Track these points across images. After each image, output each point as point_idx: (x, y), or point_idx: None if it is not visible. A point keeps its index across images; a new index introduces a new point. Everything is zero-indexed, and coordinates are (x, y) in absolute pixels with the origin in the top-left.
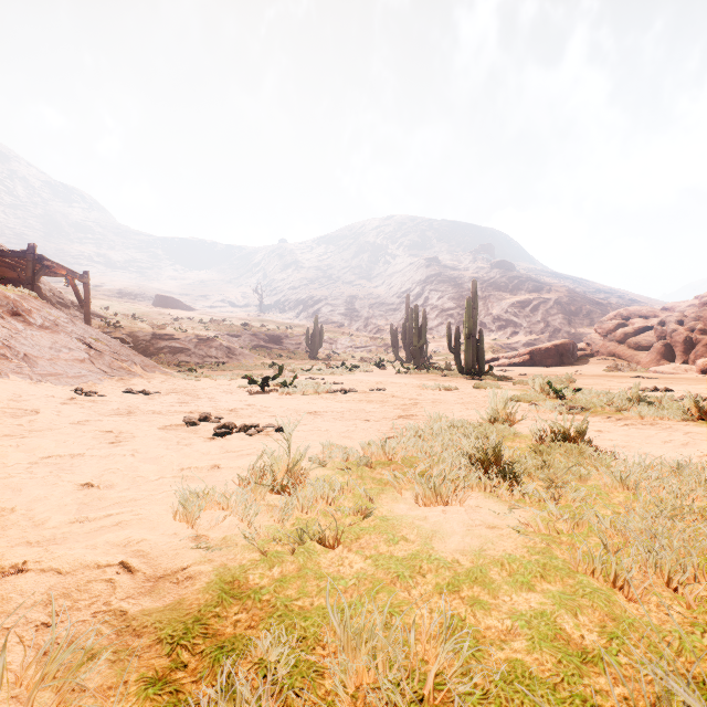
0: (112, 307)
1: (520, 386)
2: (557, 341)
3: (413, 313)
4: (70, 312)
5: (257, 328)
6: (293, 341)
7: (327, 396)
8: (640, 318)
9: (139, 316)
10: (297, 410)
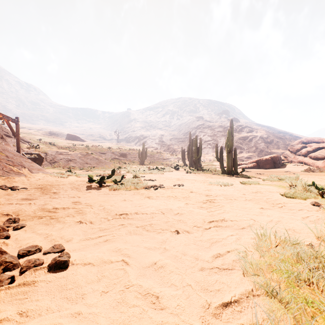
0: (44, 139)
1: (269, 182)
2: (271, 155)
3: (193, 141)
4: (11, 139)
5: (115, 149)
6: (132, 156)
7: (143, 191)
8: (314, 143)
9: (56, 143)
10: (111, 211)
